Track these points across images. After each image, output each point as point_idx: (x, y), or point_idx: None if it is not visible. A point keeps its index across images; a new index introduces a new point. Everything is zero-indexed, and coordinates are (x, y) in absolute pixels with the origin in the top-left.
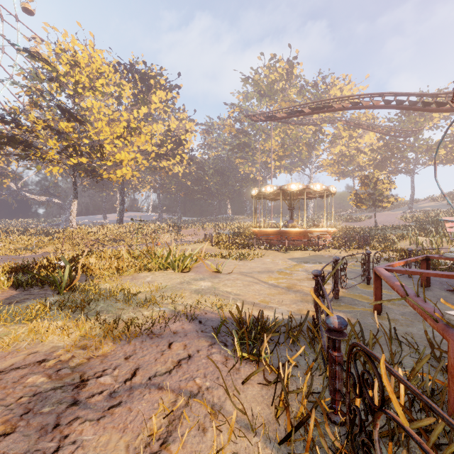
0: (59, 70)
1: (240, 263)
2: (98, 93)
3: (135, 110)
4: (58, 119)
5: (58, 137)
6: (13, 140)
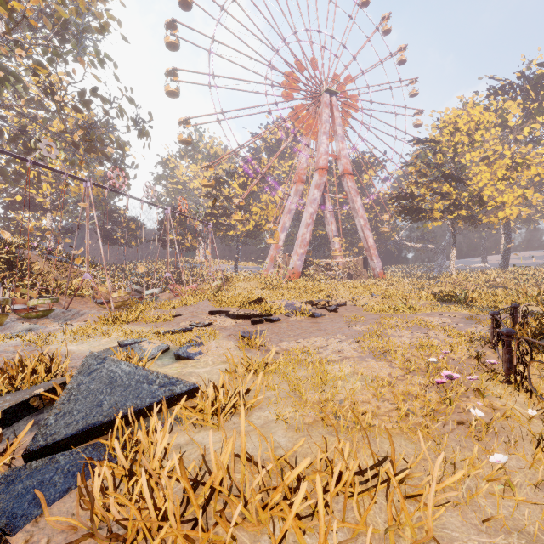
0: (440, 141)
1: None
2: (477, 144)
3: (525, 128)
4: (441, 185)
5: (440, 198)
6: (410, 211)
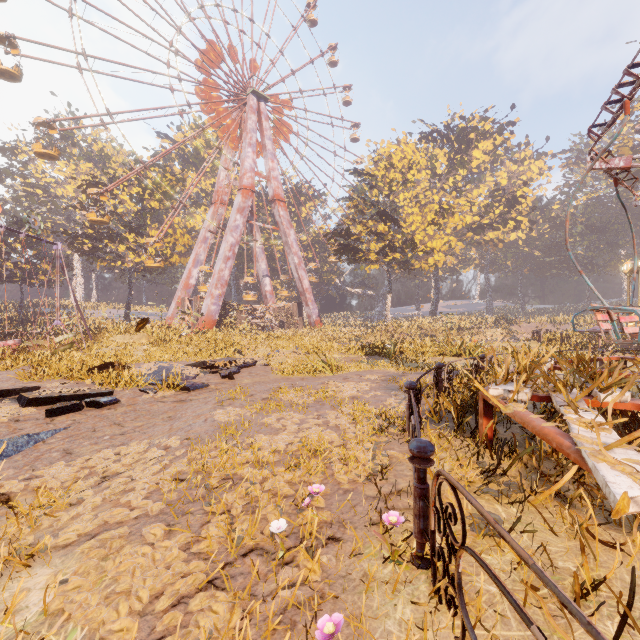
0: (377, 175)
1: None
2: (410, 184)
3: (450, 178)
4: (377, 223)
5: (376, 238)
6: (347, 250)
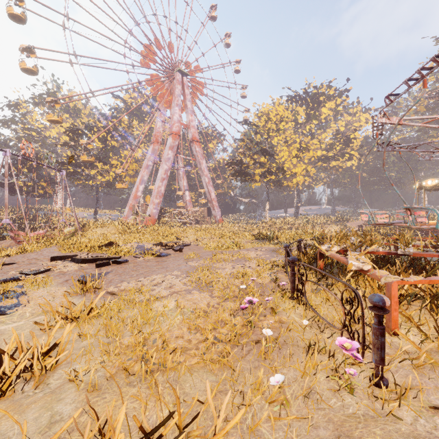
0: (259, 125)
1: None
2: (281, 131)
3: (307, 126)
4: (260, 157)
5: (259, 166)
6: (240, 174)
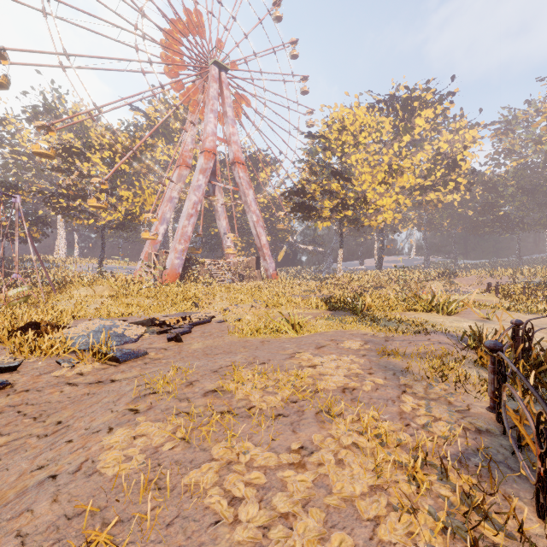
0: (330, 139)
1: (527, 317)
2: (361, 146)
3: (395, 144)
4: (331, 182)
5: (329, 197)
6: (302, 208)
